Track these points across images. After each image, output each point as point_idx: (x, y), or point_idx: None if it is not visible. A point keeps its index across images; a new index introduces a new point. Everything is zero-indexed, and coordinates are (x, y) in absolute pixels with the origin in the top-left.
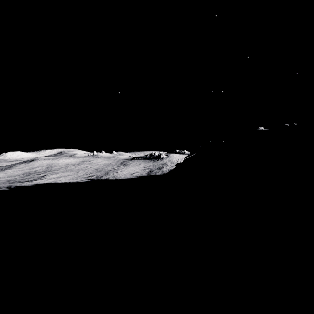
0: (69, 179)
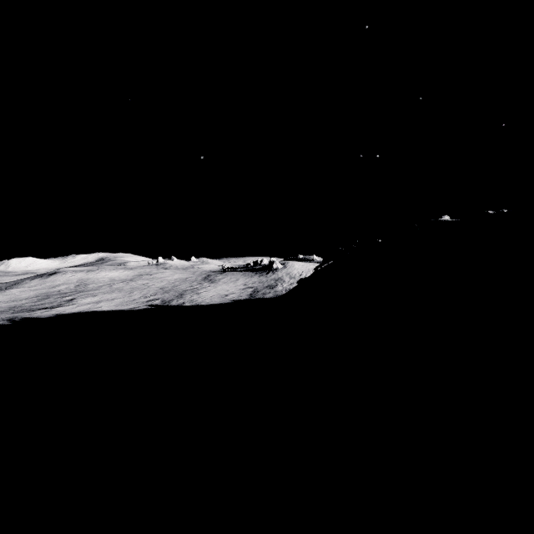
0: (115, 305)
